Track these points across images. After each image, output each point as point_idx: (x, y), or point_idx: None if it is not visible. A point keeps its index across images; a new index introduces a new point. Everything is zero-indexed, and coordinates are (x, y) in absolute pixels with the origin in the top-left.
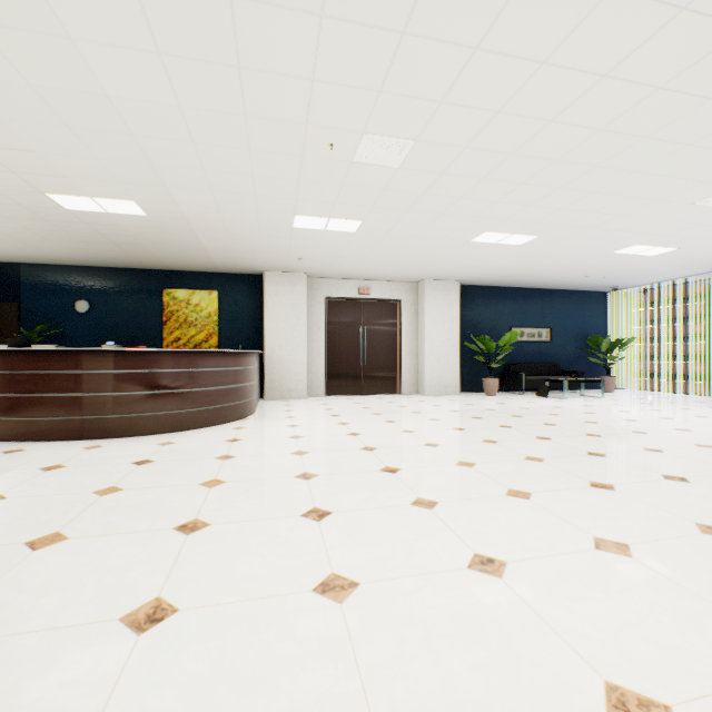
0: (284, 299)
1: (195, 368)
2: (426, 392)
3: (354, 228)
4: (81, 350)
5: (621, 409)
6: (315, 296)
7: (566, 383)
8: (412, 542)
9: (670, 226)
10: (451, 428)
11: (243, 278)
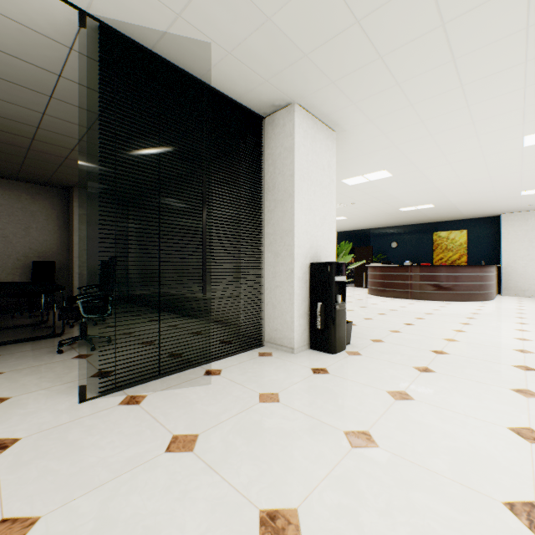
0: (517, 230)
1: (458, 273)
2: None
3: None
4: (411, 266)
5: None
6: None
7: None
8: None
9: None
10: None
11: (483, 220)
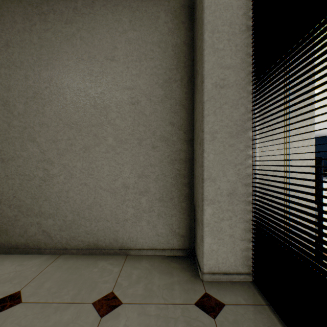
0: None
1: None
2: None
3: None
4: None
5: None
6: None
7: None
8: None
9: None
10: None
11: None
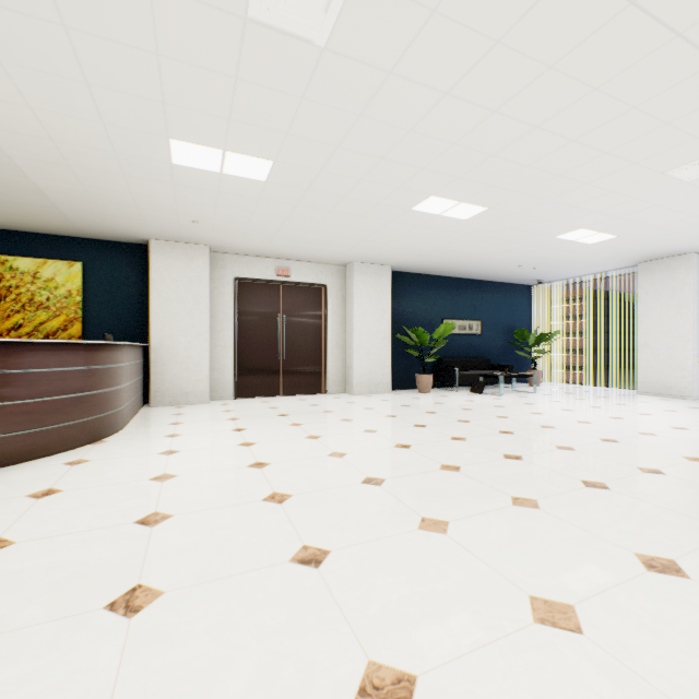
0: (178, 277)
1: None
2: (355, 390)
3: (263, 174)
4: None
5: (564, 407)
6: (221, 275)
7: (502, 378)
8: None
9: (625, 204)
10: (393, 446)
11: (120, 247)
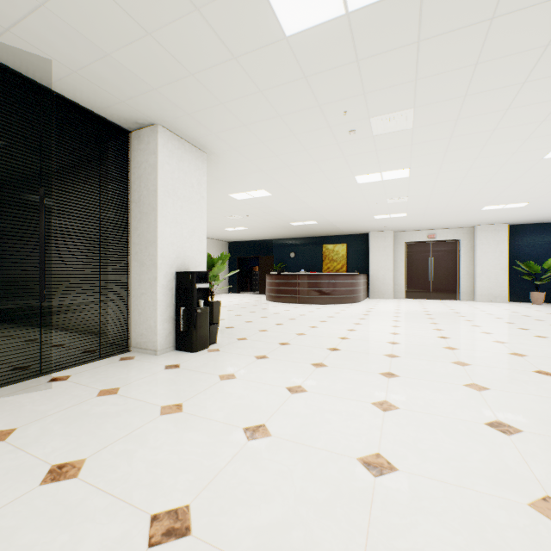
0: (379, 246)
1: (334, 281)
2: (477, 299)
3: (404, 215)
4: (299, 274)
5: None
6: (398, 242)
7: None
8: (381, 323)
9: None
10: (452, 312)
11: (358, 236)
